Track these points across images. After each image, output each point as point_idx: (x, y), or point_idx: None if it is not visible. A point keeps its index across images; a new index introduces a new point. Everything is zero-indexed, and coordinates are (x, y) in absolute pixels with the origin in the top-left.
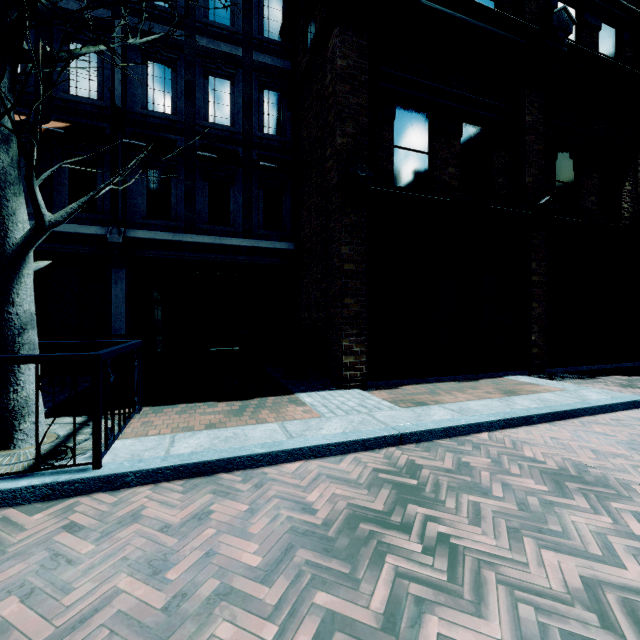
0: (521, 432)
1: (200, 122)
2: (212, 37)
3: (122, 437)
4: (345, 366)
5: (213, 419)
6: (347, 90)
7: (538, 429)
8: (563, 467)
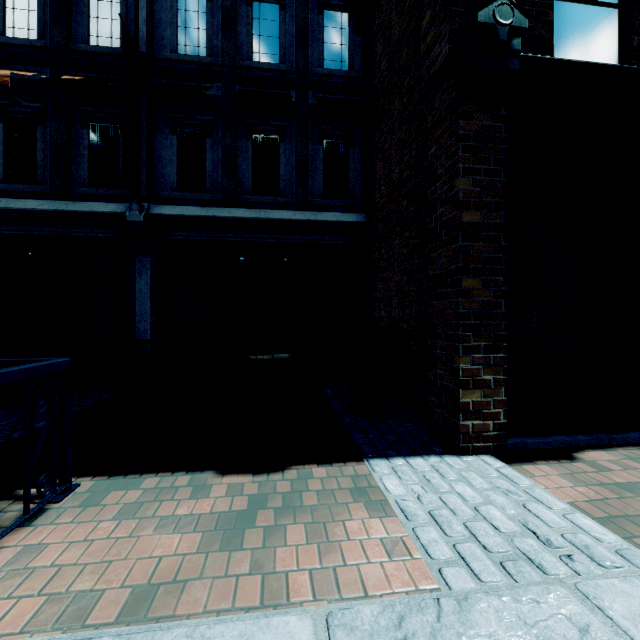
0: None
1: (241, 62)
2: None
3: None
4: (463, 409)
5: (173, 551)
6: None
7: None
8: None
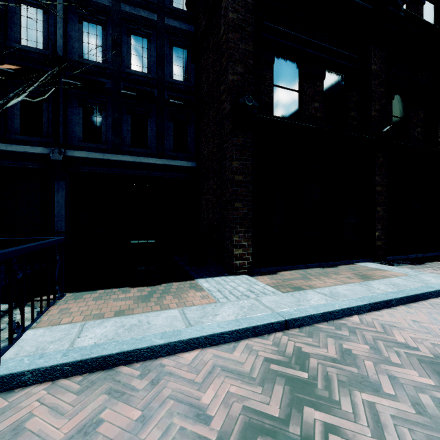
0: (385, 315)
1: (124, 69)
2: (133, 5)
3: (37, 325)
4: (235, 257)
5: (124, 305)
6: (237, 38)
7: (398, 311)
8: (436, 354)
